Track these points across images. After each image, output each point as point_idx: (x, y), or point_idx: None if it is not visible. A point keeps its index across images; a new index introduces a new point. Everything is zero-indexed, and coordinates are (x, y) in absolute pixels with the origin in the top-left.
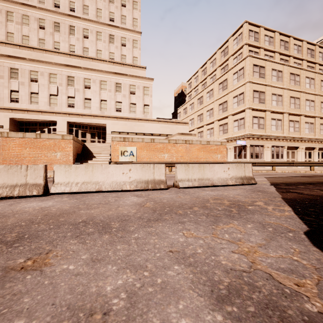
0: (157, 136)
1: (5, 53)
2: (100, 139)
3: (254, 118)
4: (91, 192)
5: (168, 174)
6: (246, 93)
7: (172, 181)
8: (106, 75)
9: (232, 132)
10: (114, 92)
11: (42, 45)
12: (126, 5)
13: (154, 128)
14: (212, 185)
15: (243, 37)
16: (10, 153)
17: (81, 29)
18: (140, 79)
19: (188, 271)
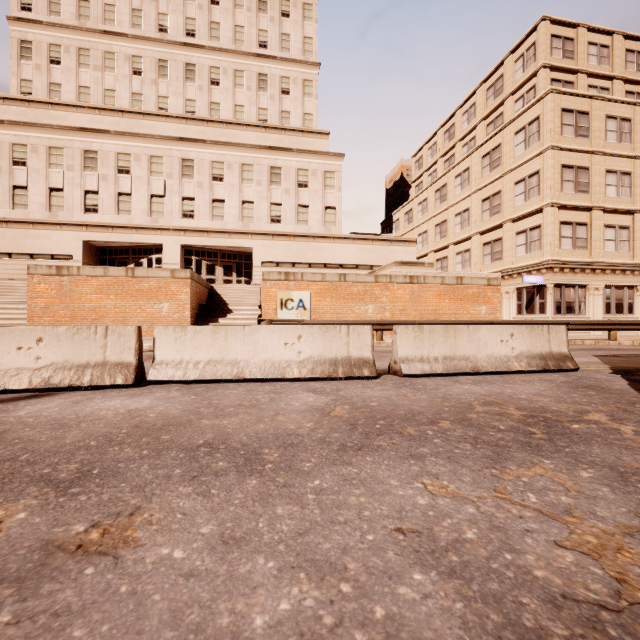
0: (351, 268)
1: (76, 125)
2: (240, 276)
3: (564, 225)
4: (224, 380)
5: (376, 347)
6: (544, 172)
7: (386, 361)
8: (253, 153)
9: (512, 259)
10: (268, 184)
11: (138, 104)
12: (290, 14)
13: (345, 253)
14: (475, 371)
15: (538, 52)
16: (83, 304)
17: (206, 67)
18: (317, 157)
19: (450, 590)
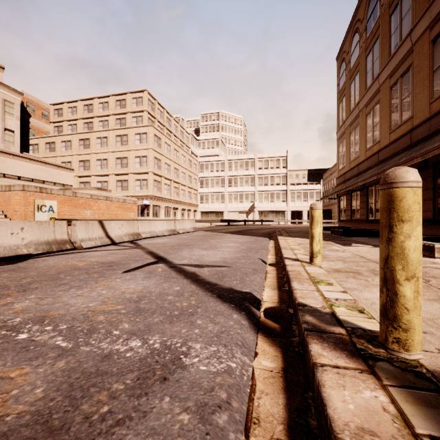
0: (28, 180)
1: None
2: None
3: (155, 181)
4: (154, 237)
5: None
6: (149, 157)
7: None
8: None
9: (134, 191)
10: None
11: None
12: None
13: (23, 168)
14: (188, 232)
15: (144, 103)
16: None
17: None
18: None
19: (236, 237)
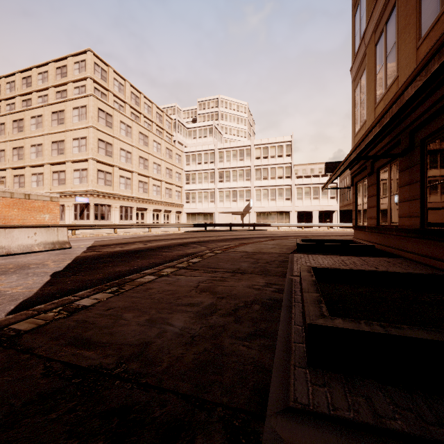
0: None
1: None
2: None
3: (100, 172)
4: None
5: None
6: (89, 139)
7: None
8: None
9: (72, 185)
10: None
11: None
12: None
13: None
14: (9, 254)
15: (87, 67)
16: None
17: None
18: None
19: None
